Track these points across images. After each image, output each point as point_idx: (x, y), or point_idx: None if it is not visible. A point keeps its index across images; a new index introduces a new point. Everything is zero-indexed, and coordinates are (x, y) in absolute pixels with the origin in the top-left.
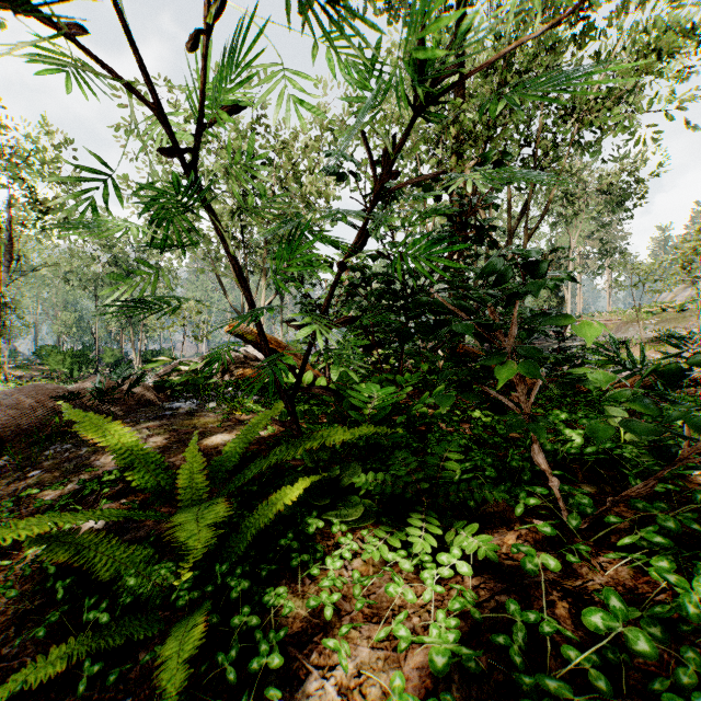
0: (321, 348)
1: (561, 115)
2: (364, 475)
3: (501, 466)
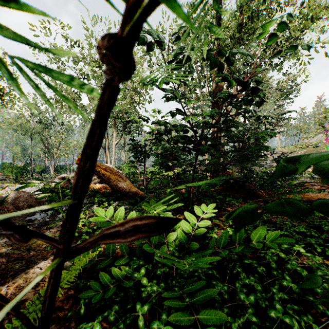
0: None
1: (264, 48)
2: None
3: None
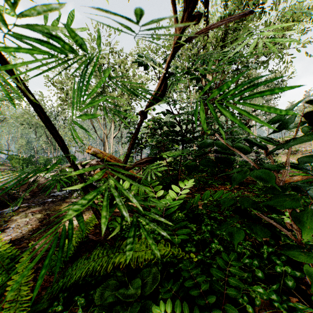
0: (105, 227)
1: None
2: (162, 302)
3: (261, 262)
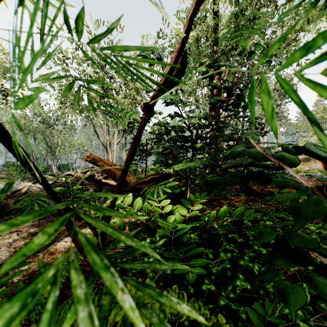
0: None
1: (262, 50)
2: None
3: (304, 308)
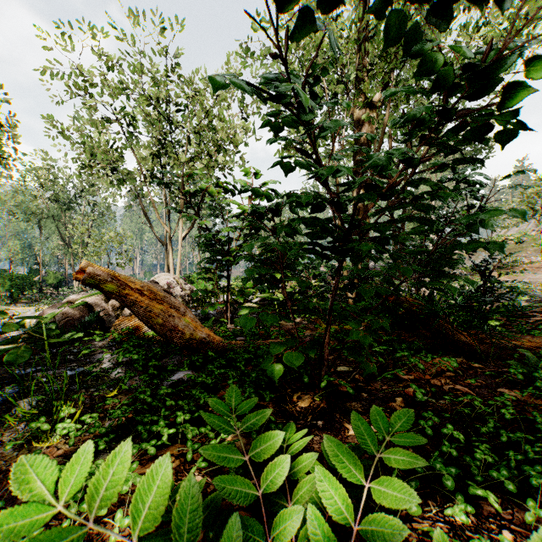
0: None
1: None
2: None
3: None
